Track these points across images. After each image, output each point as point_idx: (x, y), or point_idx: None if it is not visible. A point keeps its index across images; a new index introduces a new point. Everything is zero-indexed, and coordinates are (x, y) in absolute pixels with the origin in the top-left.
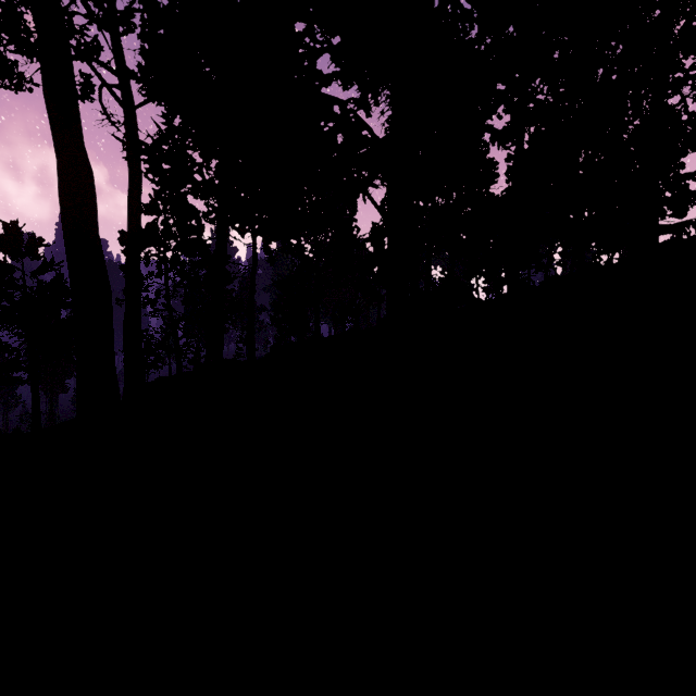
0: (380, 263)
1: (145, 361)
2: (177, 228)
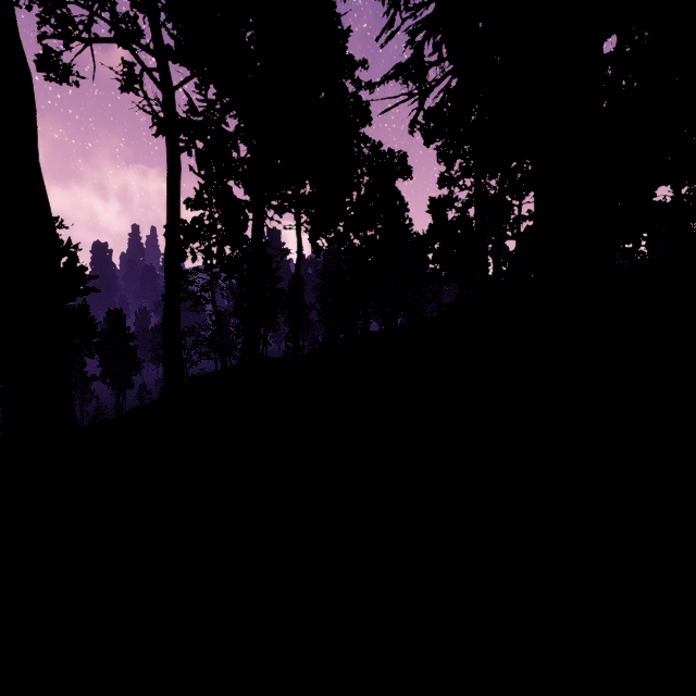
0: (442, 238)
1: (187, 358)
2: (222, 222)
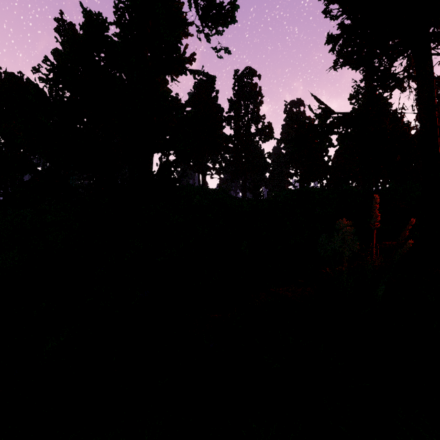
0: None
1: None
2: None
